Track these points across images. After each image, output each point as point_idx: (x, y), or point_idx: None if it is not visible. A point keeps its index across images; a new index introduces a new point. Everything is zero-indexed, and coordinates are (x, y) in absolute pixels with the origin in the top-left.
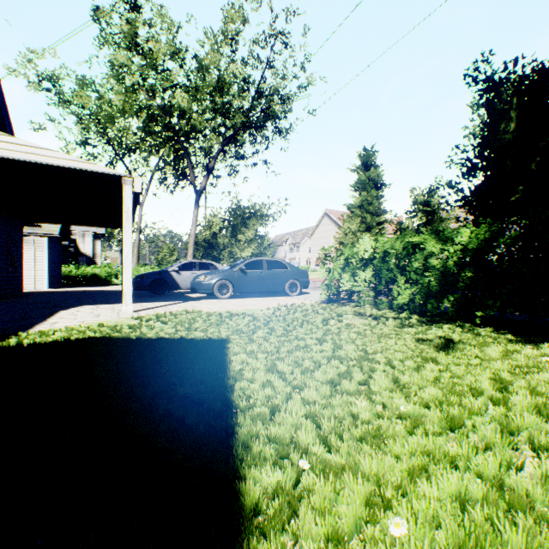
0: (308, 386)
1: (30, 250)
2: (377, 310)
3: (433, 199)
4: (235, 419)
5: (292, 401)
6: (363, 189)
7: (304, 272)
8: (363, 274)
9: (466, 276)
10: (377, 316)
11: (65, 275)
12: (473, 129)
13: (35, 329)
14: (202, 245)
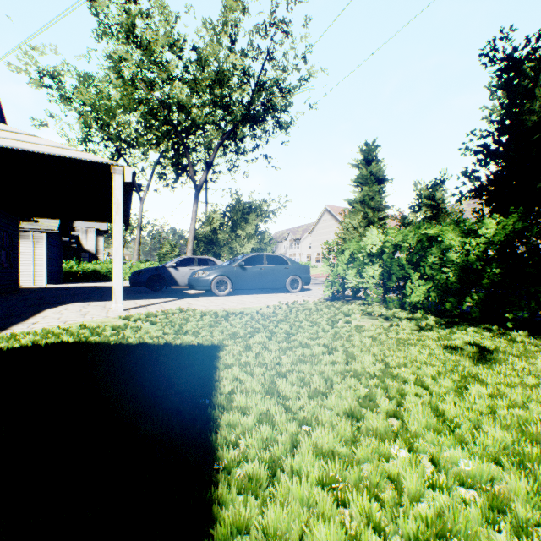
0: (320, 423)
1: (29, 246)
2: (387, 309)
3: (438, 193)
4: (214, 490)
5: (299, 450)
6: (364, 184)
7: (306, 268)
8: (371, 270)
9: (492, 272)
10: (387, 316)
11: (66, 271)
12: (493, 111)
13: (9, 331)
14: (203, 241)
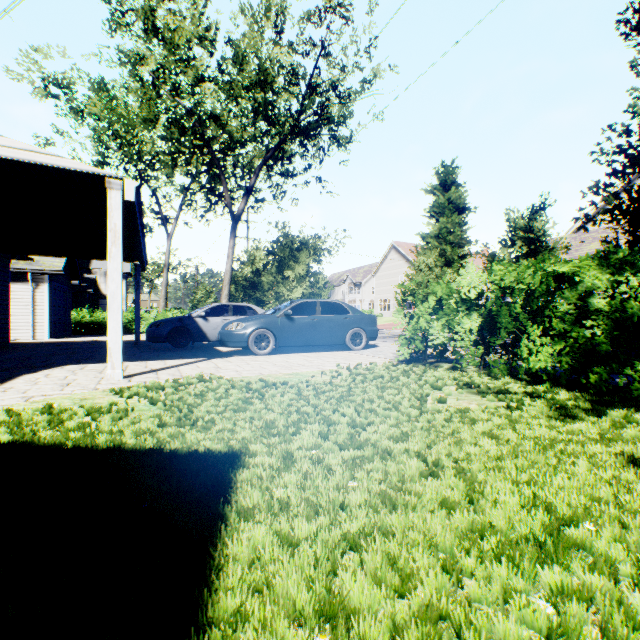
0: None
1: (27, 291)
2: (491, 378)
3: (537, 223)
4: None
5: None
6: (441, 214)
7: (372, 318)
8: (466, 323)
9: None
10: (496, 389)
11: (77, 322)
12: None
13: None
14: (243, 285)
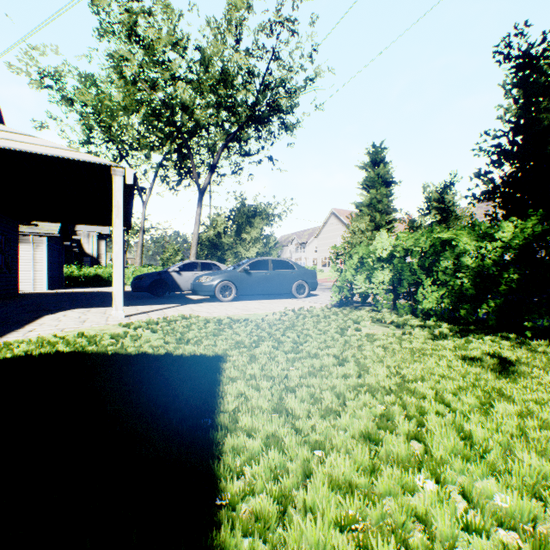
0: (335, 448)
1: (29, 250)
2: (398, 316)
3: (448, 196)
4: (216, 534)
5: (312, 482)
6: (372, 186)
7: (313, 272)
8: (380, 275)
9: (510, 278)
10: (399, 323)
11: (67, 276)
12: (508, 109)
13: (3, 340)
14: (206, 245)
